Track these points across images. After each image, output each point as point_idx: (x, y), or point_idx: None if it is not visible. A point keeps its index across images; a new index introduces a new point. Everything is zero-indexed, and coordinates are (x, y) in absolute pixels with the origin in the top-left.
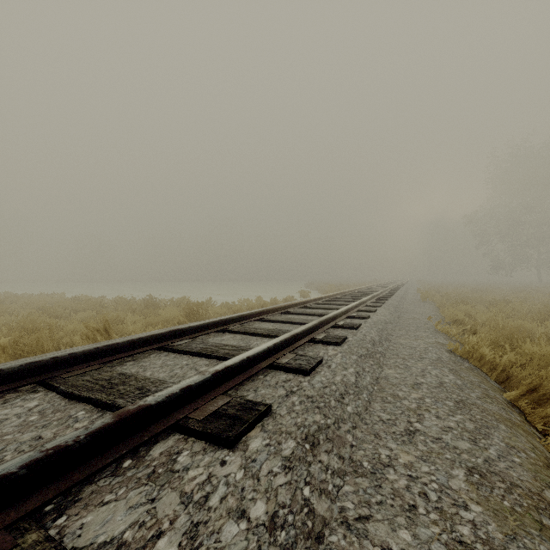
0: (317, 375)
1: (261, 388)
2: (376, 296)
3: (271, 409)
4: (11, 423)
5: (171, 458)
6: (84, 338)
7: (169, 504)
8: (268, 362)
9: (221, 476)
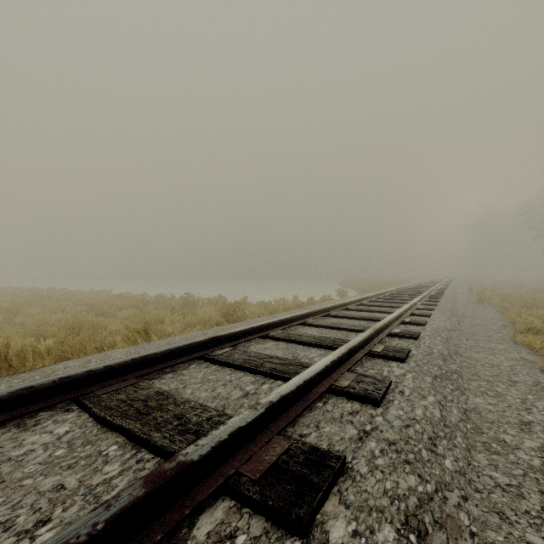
0: (391, 407)
1: (323, 422)
2: (425, 296)
3: (345, 463)
4: (35, 458)
5: None
6: (125, 339)
7: None
8: (326, 384)
9: None
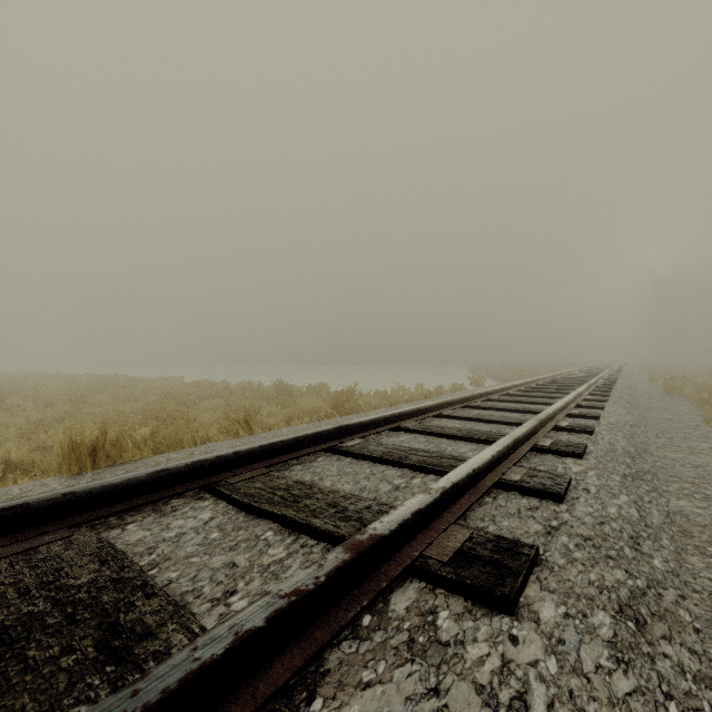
0: (577, 503)
1: (499, 516)
2: (591, 385)
3: (538, 553)
4: (191, 539)
5: (426, 619)
6: (224, 431)
7: (467, 703)
8: (493, 477)
9: (522, 662)
